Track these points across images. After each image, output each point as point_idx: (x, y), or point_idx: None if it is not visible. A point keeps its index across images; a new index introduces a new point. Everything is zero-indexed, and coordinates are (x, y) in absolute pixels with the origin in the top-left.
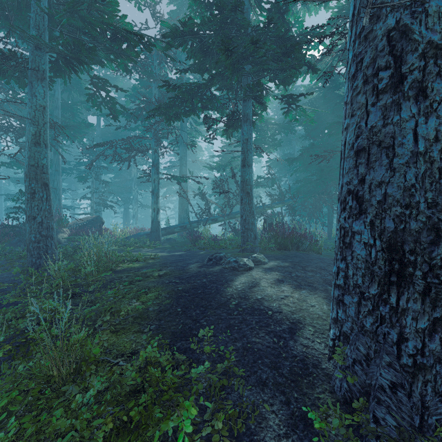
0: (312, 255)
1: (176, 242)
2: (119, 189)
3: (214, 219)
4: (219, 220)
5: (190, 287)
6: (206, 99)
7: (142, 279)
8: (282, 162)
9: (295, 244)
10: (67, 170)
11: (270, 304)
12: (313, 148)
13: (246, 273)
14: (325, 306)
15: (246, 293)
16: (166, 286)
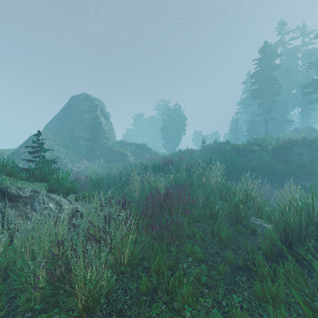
0: None
1: None
2: None
3: None
4: None
5: None
6: None
7: None
8: None
9: None
10: None
11: None
12: None
13: None
14: None
15: None
16: None
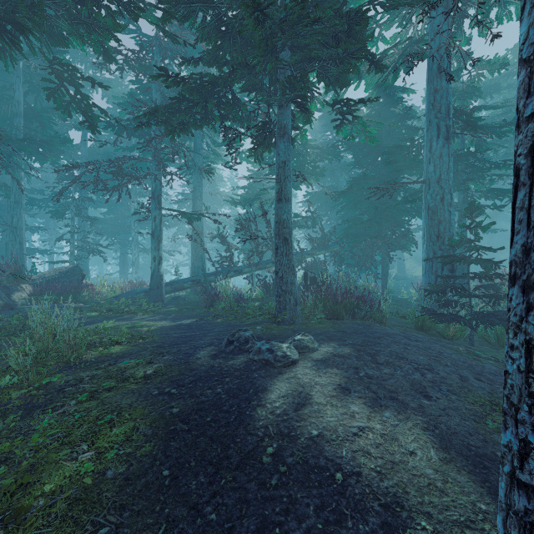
0: (376, 329)
1: (186, 301)
2: (114, 228)
3: (238, 270)
4: (244, 272)
5: (193, 407)
6: (225, 104)
7: (115, 385)
8: (323, 197)
9: (351, 310)
10: (39, 201)
11: (336, 453)
12: (365, 180)
13: (287, 371)
14: (432, 451)
15: (290, 421)
16: (151, 406)
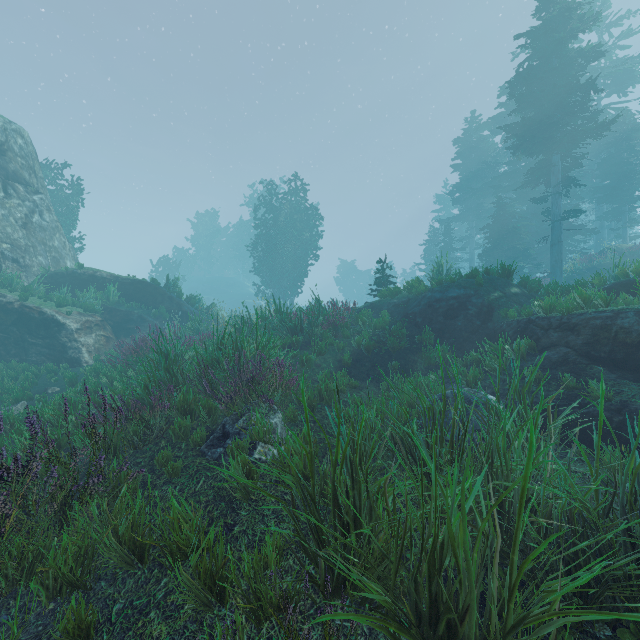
0: None
1: None
2: None
3: None
4: None
5: None
6: None
7: None
8: None
9: None
10: None
11: None
12: None
13: None
14: None
15: None
16: None
